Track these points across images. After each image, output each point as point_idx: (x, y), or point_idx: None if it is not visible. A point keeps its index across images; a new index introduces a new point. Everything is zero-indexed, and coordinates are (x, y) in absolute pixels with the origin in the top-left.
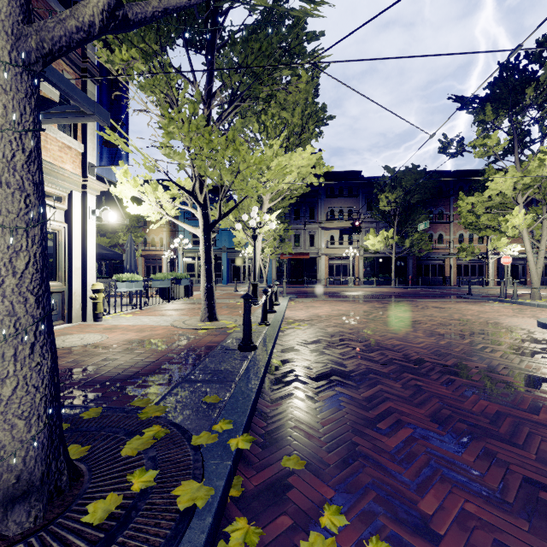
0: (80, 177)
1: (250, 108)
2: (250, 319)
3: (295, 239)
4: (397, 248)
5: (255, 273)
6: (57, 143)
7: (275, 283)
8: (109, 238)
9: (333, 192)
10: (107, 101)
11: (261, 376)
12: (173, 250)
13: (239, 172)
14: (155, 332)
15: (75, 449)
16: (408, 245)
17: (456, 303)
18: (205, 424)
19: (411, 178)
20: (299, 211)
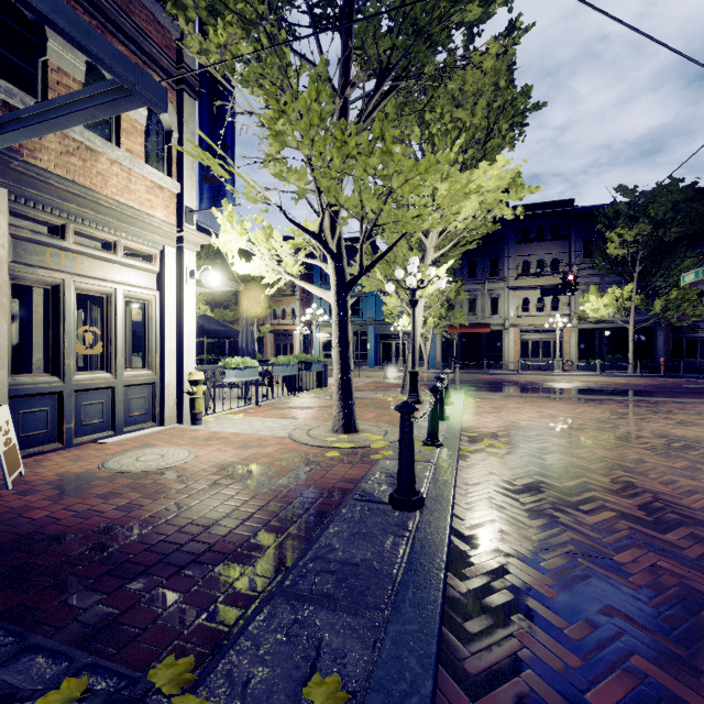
0: (174, 226)
1: (408, 102)
2: (412, 449)
3: (469, 305)
4: (637, 314)
5: (415, 355)
6: (144, 181)
7: (445, 371)
8: (233, 310)
9: (528, 235)
10: (208, 119)
11: (441, 599)
12: (307, 324)
13: (391, 192)
14: (263, 450)
15: None
16: (659, 309)
17: None
18: None
19: (666, 200)
20: (475, 265)
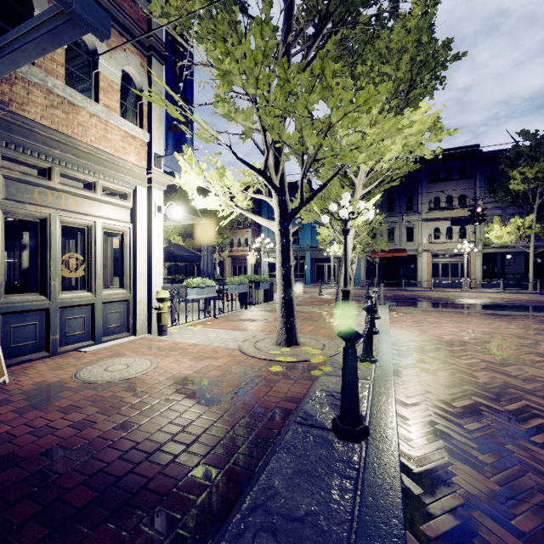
0: (144, 169)
1: (342, 55)
2: (356, 377)
3: (388, 234)
4: (535, 240)
5: (347, 276)
6: (119, 132)
7: (373, 290)
8: (200, 240)
9: (438, 176)
10: (172, 79)
11: None
12: (257, 250)
13: (330, 126)
14: (215, 362)
15: None
16: None
17: None
18: None
19: None
20: (393, 202)
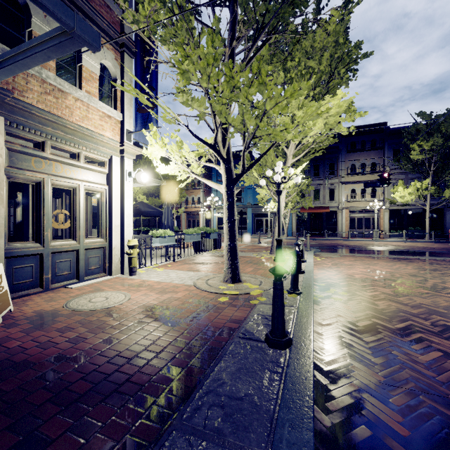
0: (118, 142)
1: (276, 54)
2: (283, 301)
3: (314, 194)
4: (431, 199)
5: (280, 228)
6: (98, 112)
7: (301, 239)
8: (161, 198)
9: (354, 147)
10: (140, 70)
11: (313, 439)
12: (207, 207)
13: (265, 112)
14: (175, 295)
15: None
16: (448, 196)
17: None
18: None
19: None
20: (318, 168)
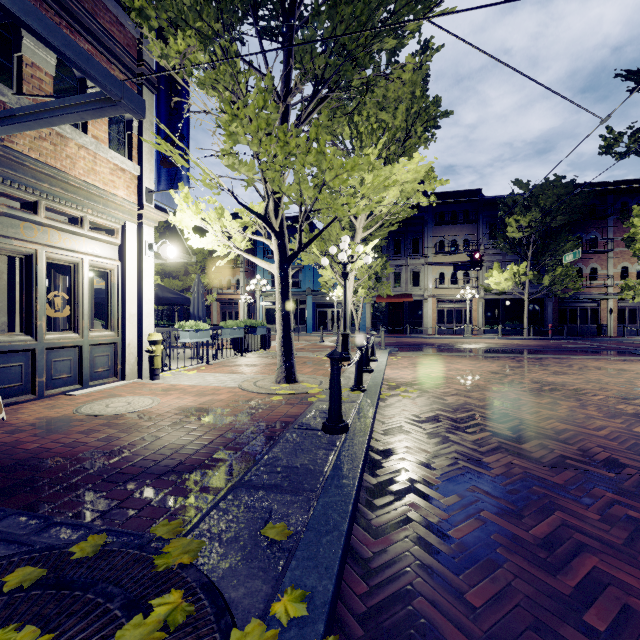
0: (135, 205)
1: (340, 106)
2: (340, 387)
3: (394, 278)
4: (531, 287)
5: (346, 320)
6: (108, 164)
7: (371, 333)
8: (182, 280)
9: (443, 218)
10: (165, 111)
11: (357, 483)
12: (250, 294)
13: (325, 184)
14: (217, 397)
15: (28, 639)
16: (548, 283)
17: (630, 363)
18: (260, 591)
19: (553, 193)
20: (399, 243)
